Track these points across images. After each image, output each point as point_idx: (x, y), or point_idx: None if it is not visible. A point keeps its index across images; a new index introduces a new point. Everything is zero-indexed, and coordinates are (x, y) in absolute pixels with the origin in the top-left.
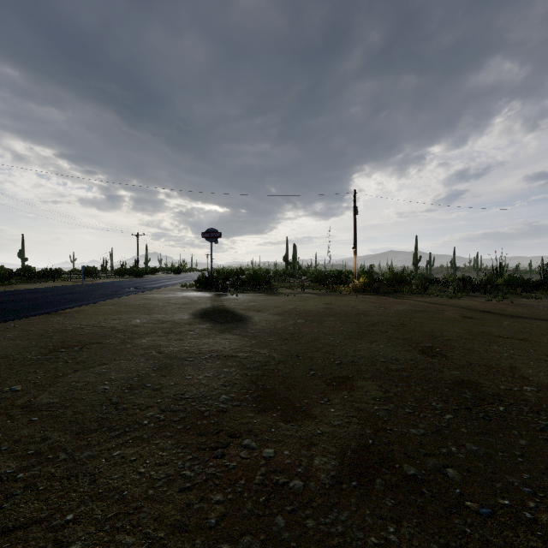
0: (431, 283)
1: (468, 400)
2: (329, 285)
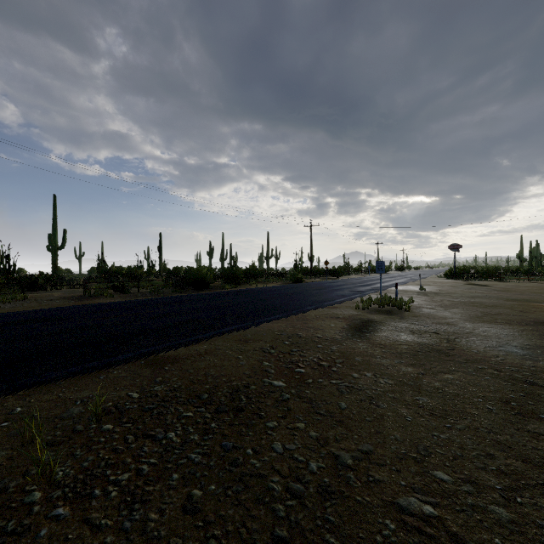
0: None
1: None
2: None
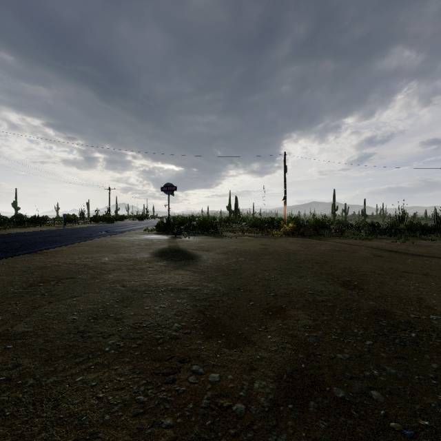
0: (347, 228)
1: (384, 327)
2: (264, 229)
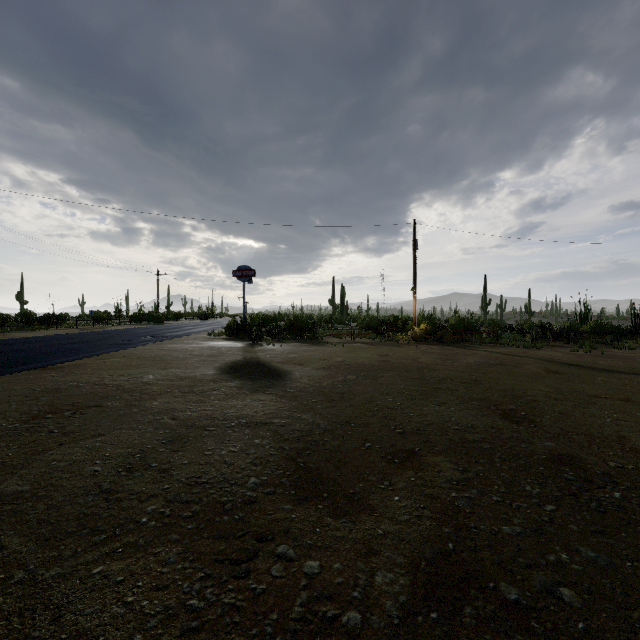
0: (504, 331)
1: (572, 482)
2: (383, 333)
